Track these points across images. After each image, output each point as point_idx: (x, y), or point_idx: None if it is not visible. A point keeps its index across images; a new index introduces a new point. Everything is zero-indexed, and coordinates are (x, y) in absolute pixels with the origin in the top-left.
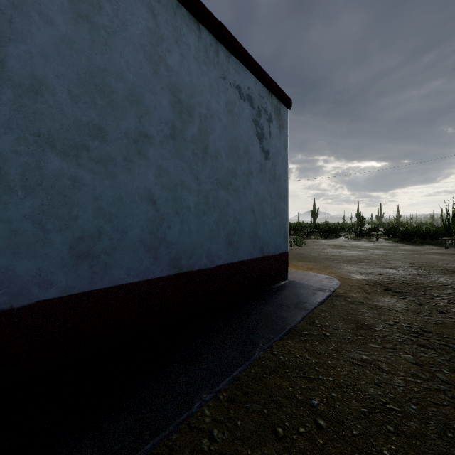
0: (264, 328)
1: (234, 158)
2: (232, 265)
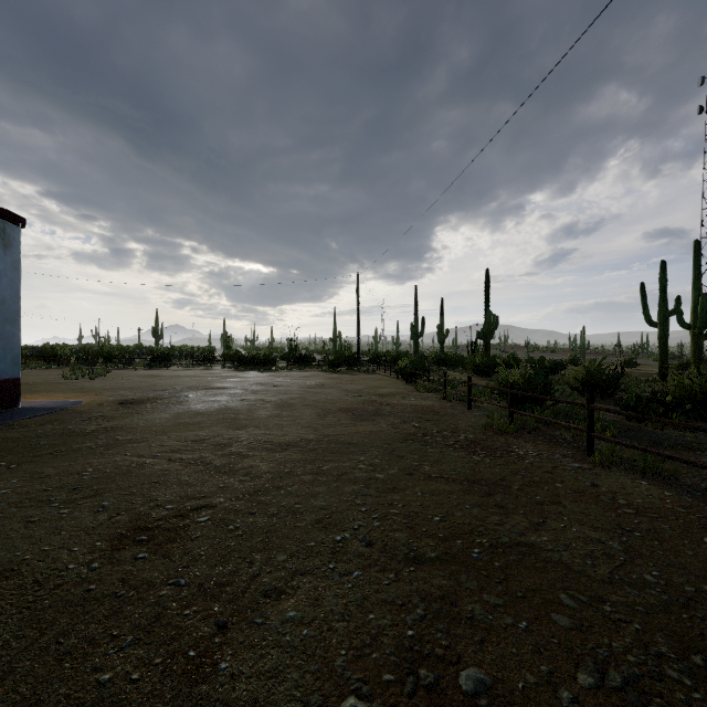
0: None
1: None
2: None
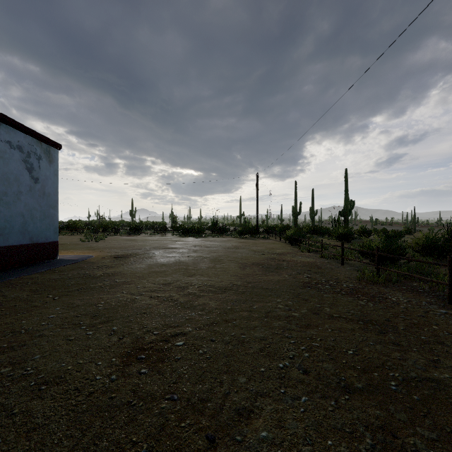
0: (20, 273)
1: (5, 184)
2: (4, 248)
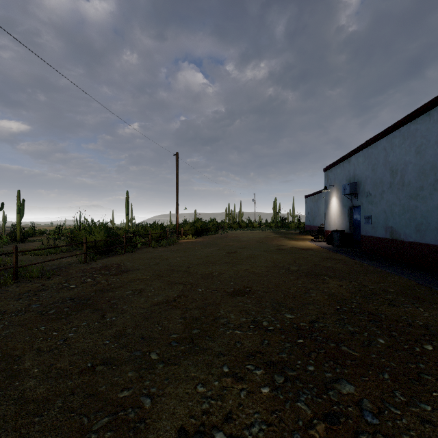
0: (436, 283)
1: None
2: None
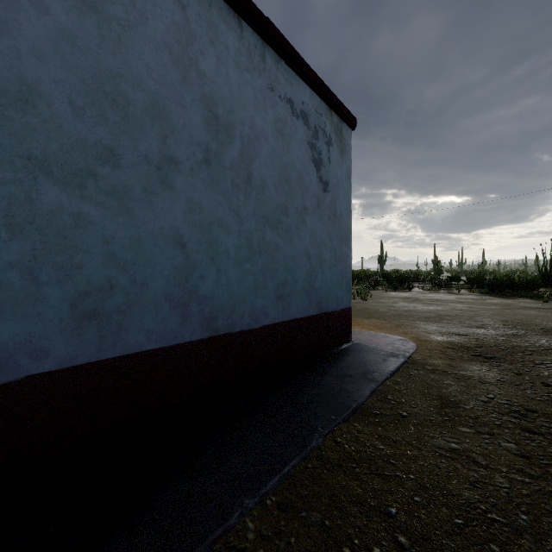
0: (323, 406)
1: (284, 190)
2: (283, 325)
